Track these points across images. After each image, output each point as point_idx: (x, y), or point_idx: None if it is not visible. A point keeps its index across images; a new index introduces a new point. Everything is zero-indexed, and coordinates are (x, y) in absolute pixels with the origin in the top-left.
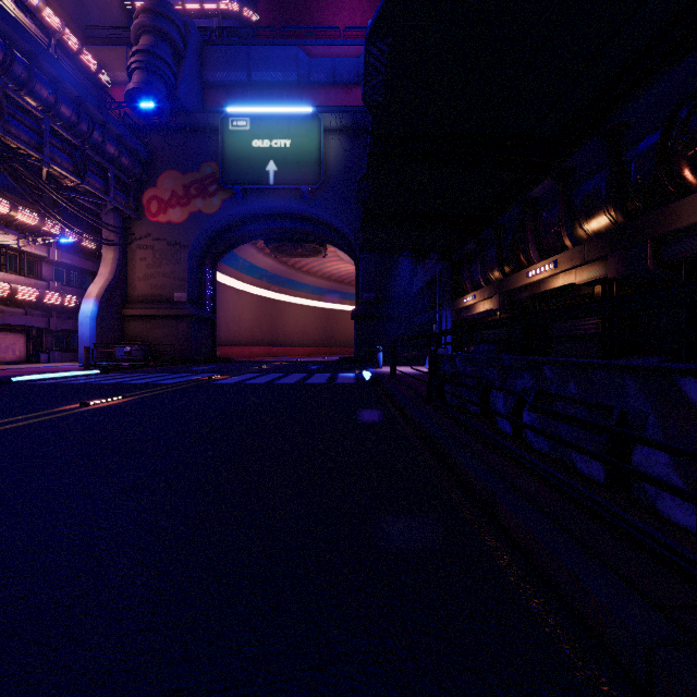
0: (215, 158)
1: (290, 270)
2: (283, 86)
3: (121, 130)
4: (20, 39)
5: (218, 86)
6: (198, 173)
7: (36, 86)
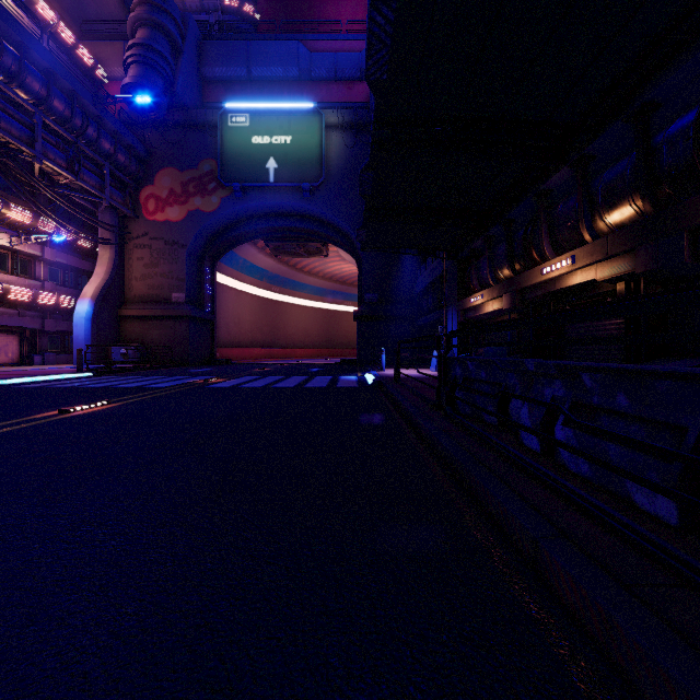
0: (213, 155)
1: (291, 270)
2: (284, 82)
3: (117, 125)
4: (9, 29)
5: (217, 82)
6: (197, 171)
7: (27, 79)
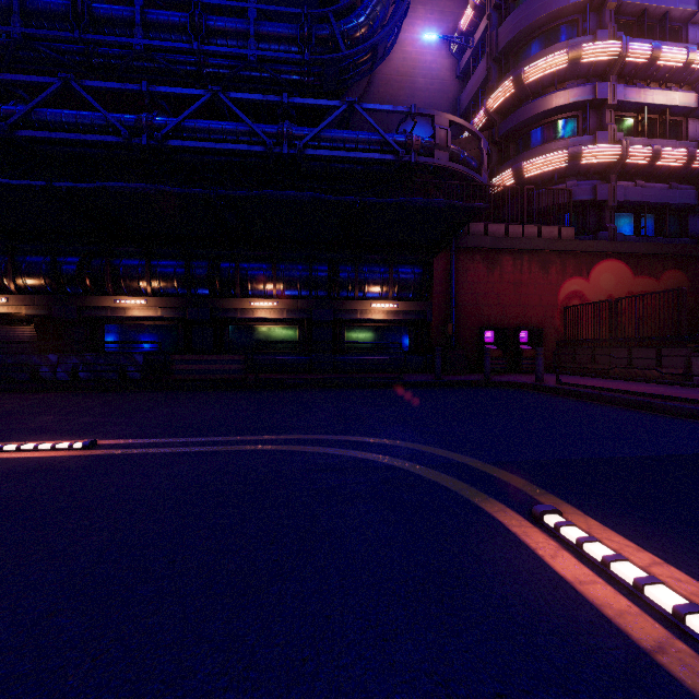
0: None
1: None
2: None
3: None
4: None
5: None
6: None
7: None
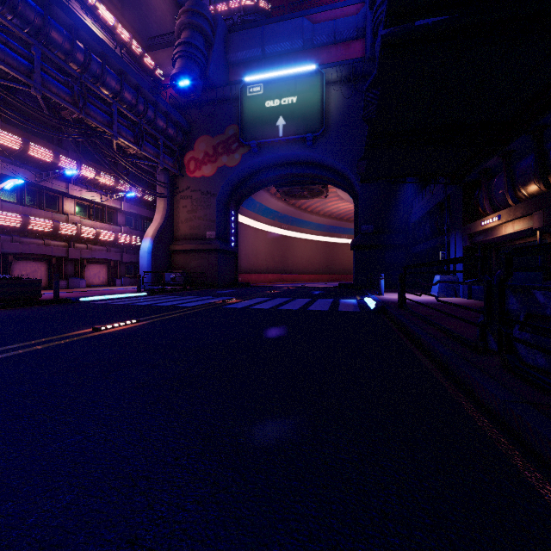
0: (236, 121)
1: (297, 211)
2: (291, 53)
3: (167, 107)
4: (95, 44)
5: (239, 64)
6: (224, 135)
7: (107, 79)
